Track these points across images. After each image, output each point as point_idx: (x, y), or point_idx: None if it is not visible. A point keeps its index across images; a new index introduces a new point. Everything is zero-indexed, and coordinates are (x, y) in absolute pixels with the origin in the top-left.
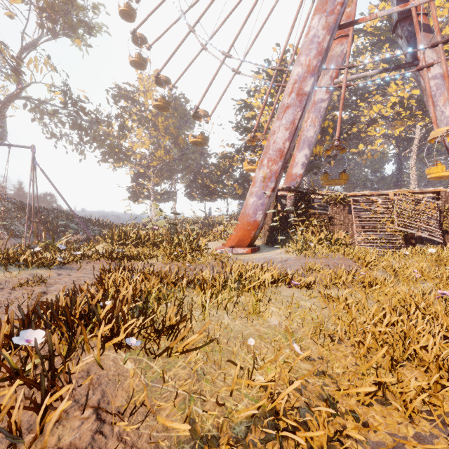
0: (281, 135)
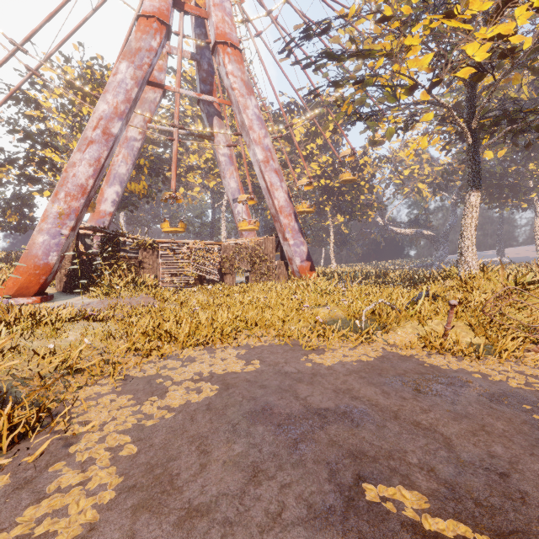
0: (84, 170)
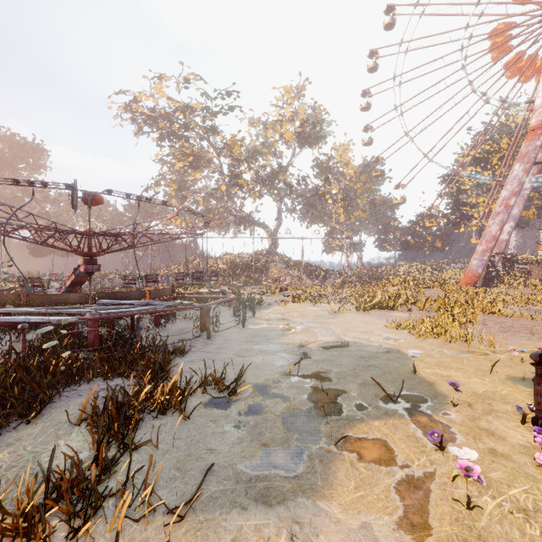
0: (494, 228)
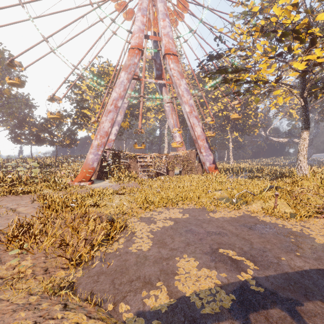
0: (107, 125)
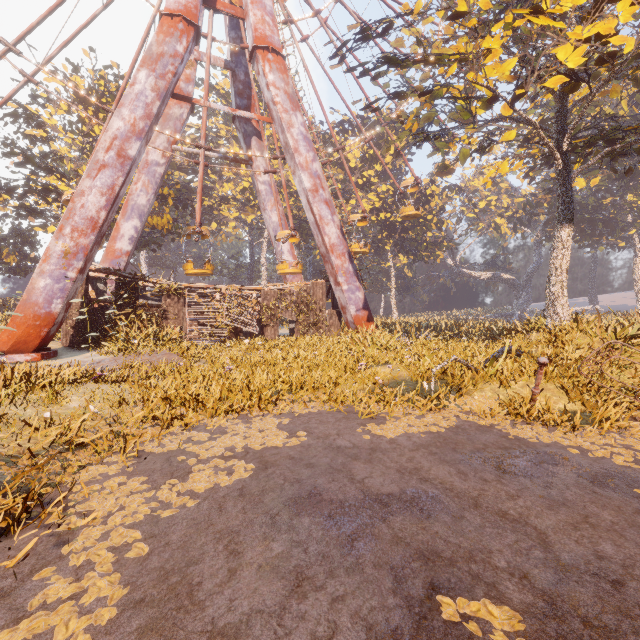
0: (94, 200)
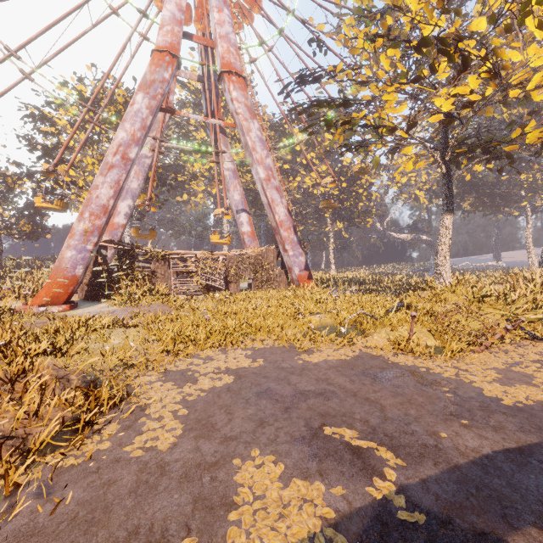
0: (106, 192)
